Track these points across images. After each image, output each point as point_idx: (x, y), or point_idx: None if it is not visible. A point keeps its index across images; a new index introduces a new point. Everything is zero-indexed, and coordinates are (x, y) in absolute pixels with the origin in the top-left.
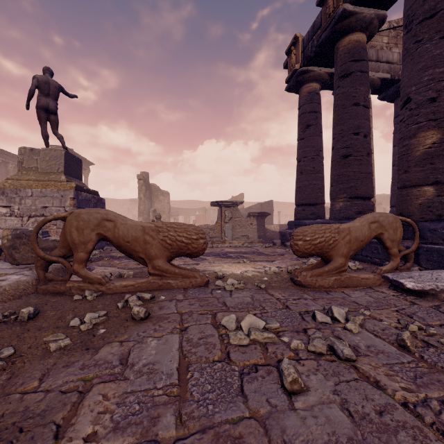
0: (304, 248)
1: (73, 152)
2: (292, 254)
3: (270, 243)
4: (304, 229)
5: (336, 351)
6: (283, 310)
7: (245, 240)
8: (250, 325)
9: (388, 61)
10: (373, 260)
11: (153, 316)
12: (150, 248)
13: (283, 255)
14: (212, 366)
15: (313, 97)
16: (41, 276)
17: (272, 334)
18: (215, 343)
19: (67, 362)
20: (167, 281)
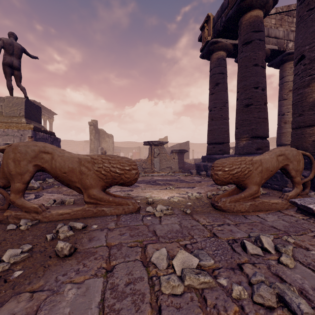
0: (223, 177)
1: (40, 104)
2: (207, 181)
3: (188, 173)
4: (223, 161)
5: (290, 305)
6: (211, 239)
7: (169, 170)
8: (182, 263)
9: (276, 37)
10: (273, 186)
11: (80, 250)
12: (86, 178)
13: (200, 182)
14: None
15: (221, 62)
16: None
17: (208, 277)
18: (144, 292)
19: None
20: (101, 208)
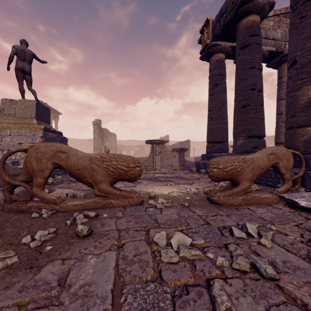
0: (218, 174)
1: (46, 105)
2: (205, 178)
3: (188, 170)
4: (218, 160)
5: (259, 269)
6: (204, 226)
7: (170, 168)
8: (178, 241)
9: (274, 38)
10: (267, 183)
11: (95, 232)
12: (96, 174)
13: (199, 179)
14: (145, 287)
15: (220, 64)
16: (7, 197)
17: (198, 251)
18: (148, 261)
19: (9, 283)
20: (110, 201)
